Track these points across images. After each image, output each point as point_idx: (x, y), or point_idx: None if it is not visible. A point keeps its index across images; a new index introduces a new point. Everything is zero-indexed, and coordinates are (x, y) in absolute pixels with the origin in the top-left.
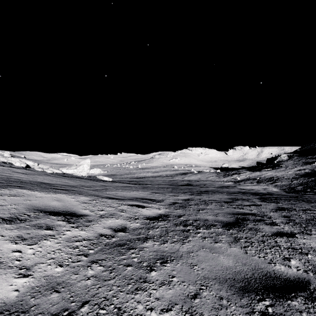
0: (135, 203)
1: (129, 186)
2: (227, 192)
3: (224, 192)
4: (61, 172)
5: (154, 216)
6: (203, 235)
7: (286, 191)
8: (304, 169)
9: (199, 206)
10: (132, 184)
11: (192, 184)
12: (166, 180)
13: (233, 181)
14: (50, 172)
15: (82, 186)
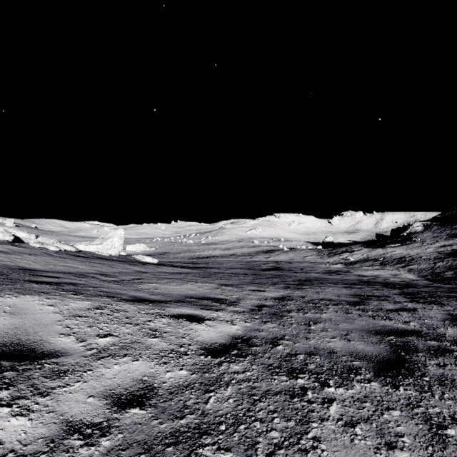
0: (184, 310)
1: (183, 272)
2: (342, 282)
3: (338, 282)
4: (74, 249)
5: (222, 343)
6: (345, 413)
7: (429, 279)
8: (450, 244)
9: (306, 314)
10: (189, 268)
11: (283, 268)
12: (242, 262)
13: (343, 263)
14: (54, 250)
15: (99, 274)
